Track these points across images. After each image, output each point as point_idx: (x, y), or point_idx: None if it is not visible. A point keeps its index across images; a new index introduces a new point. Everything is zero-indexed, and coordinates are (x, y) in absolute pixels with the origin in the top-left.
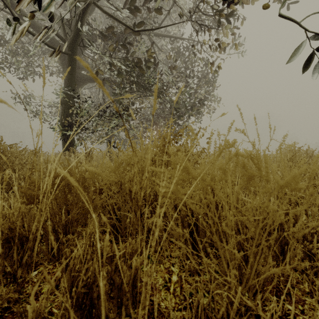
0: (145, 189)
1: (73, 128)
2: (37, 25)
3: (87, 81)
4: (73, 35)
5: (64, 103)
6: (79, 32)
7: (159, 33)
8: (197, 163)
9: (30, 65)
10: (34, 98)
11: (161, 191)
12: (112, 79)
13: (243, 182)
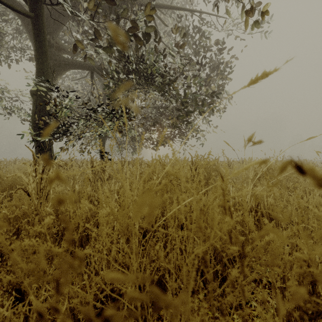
0: None
1: None
2: None
3: (69, 66)
4: None
5: (34, 94)
6: None
7: (162, 5)
8: None
9: None
10: (8, 91)
11: None
12: (104, 66)
13: None
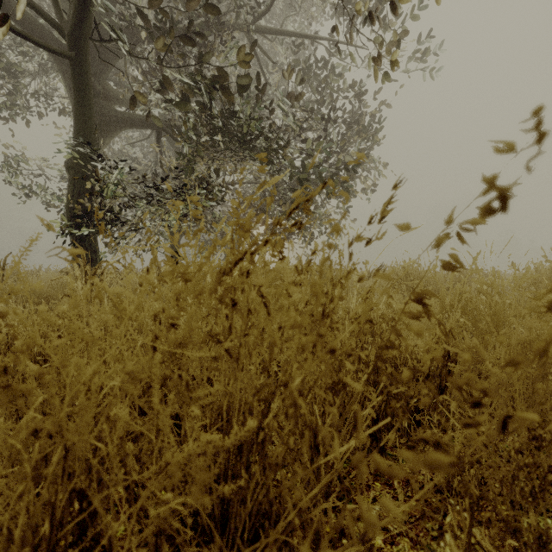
0: (100, 514)
1: (91, 219)
2: (9, 1)
3: (123, 124)
4: (77, 16)
5: (72, 167)
6: (90, 8)
7: (267, 30)
8: (382, 372)
9: (14, 95)
10: (26, 161)
11: (177, 543)
12: (177, 123)
13: (521, 391)
